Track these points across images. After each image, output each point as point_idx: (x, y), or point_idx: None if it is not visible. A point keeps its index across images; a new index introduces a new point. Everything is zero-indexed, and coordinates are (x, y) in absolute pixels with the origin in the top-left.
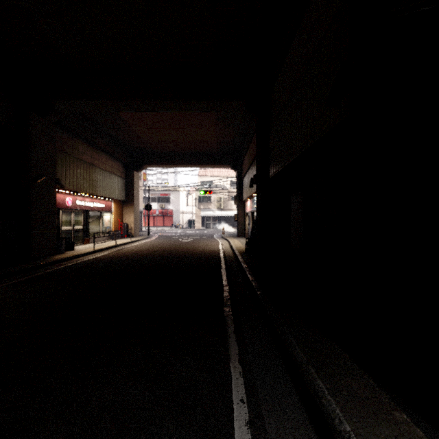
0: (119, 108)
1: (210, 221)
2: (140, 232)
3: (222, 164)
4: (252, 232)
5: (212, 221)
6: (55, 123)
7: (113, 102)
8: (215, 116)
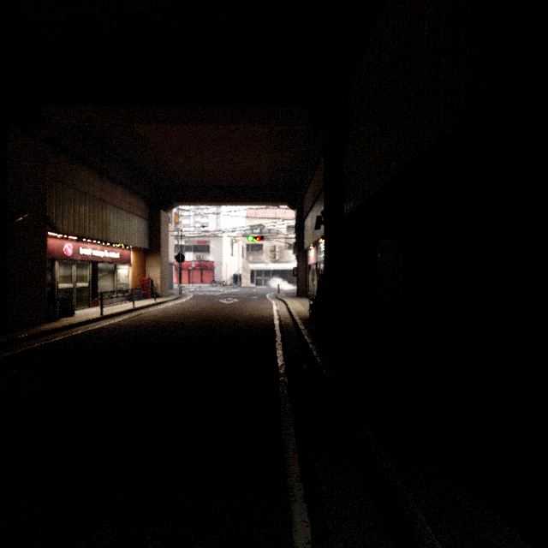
0: (132, 119)
1: (261, 276)
2: (170, 290)
3: (277, 201)
4: (318, 292)
5: (265, 277)
6: (45, 141)
7: (124, 109)
8: (267, 134)
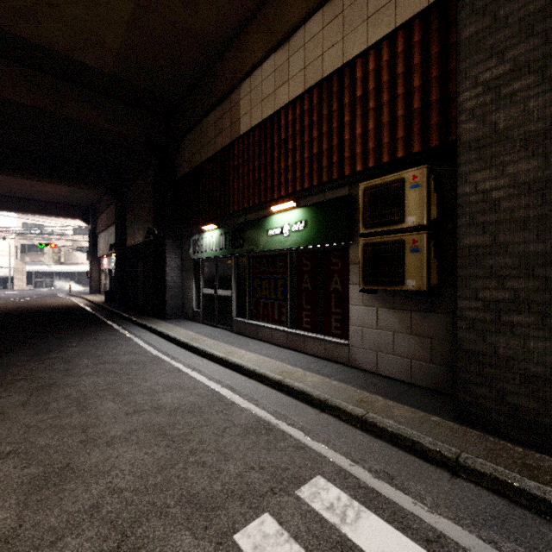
0: None
1: (42, 278)
2: None
3: (71, 216)
4: (111, 287)
5: (47, 279)
6: None
7: None
8: None
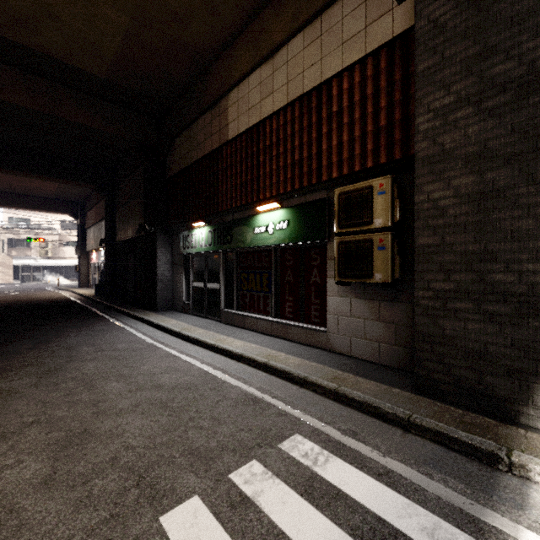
0: None
1: (29, 272)
2: None
3: (60, 211)
4: (100, 280)
5: (34, 273)
6: None
7: None
8: None
